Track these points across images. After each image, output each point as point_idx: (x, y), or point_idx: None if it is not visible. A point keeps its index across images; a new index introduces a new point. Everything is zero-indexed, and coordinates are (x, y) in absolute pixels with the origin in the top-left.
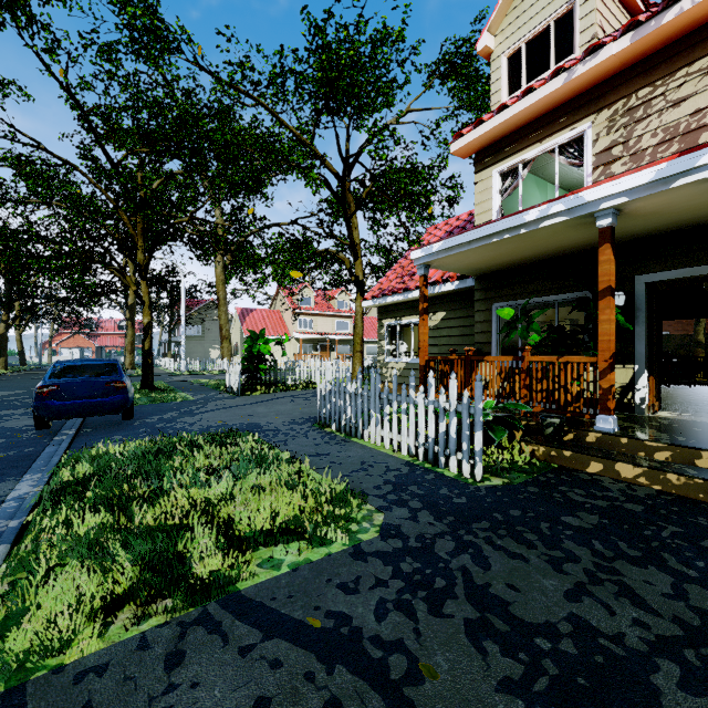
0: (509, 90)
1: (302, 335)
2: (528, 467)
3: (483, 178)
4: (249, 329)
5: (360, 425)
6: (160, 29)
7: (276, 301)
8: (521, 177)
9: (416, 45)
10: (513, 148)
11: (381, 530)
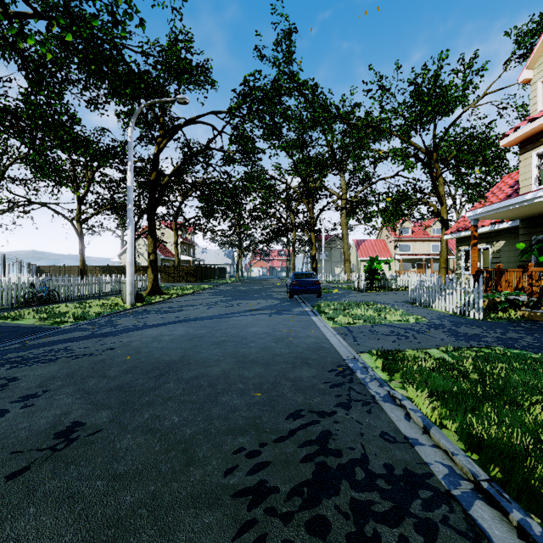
0: None
1: (402, 257)
2: (514, 319)
3: (525, 158)
4: (362, 253)
5: (430, 301)
6: (328, 116)
7: (381, 232)
8: None
9: (483, 66)
10: None
11: (427, 322)
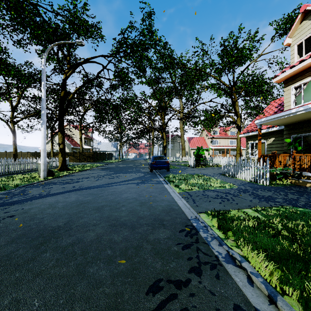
0: (300, 54)
1: (213, 147)
2: (287, 184)
3: (287, 90)
4: (191, 145)
5: (235, 174)
6: (173, 62)
7: (202, 133)
8: (302, 89)
9: (262, 37)
10: (299, 78)
11: (237, 187)
